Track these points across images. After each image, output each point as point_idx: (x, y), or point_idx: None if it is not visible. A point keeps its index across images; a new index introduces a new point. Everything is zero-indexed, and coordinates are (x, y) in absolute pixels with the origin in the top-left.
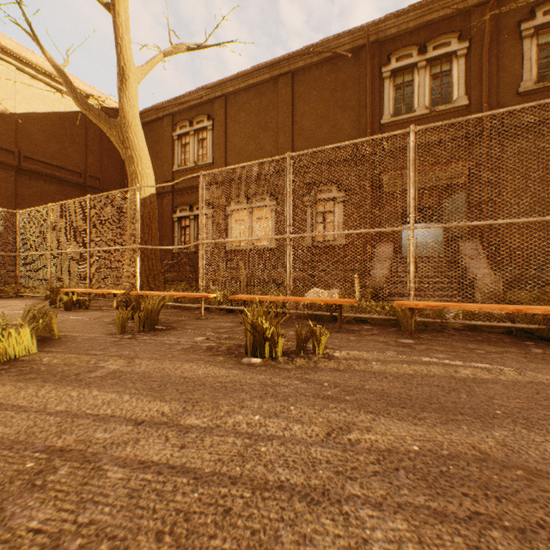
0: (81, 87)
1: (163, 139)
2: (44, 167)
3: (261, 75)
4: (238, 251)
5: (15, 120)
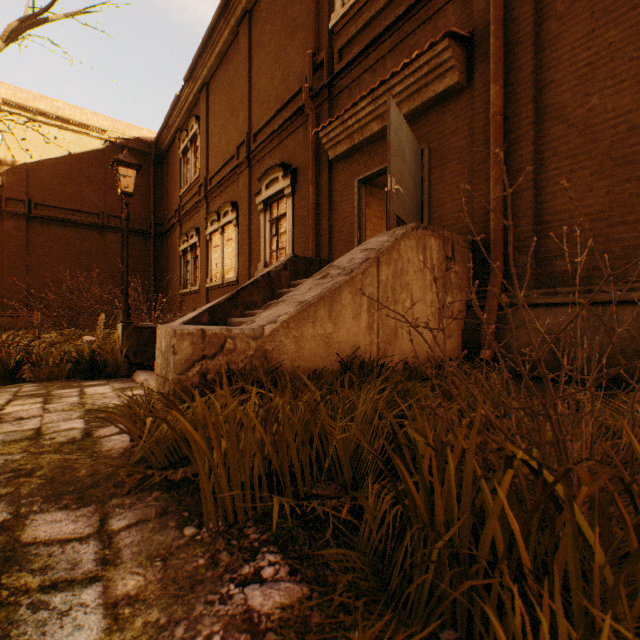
0: (92, 123)
1: (176, 161)
2: (58, 212)
3: (221, 35)
4: (215, 288)
5: (26, 170)
